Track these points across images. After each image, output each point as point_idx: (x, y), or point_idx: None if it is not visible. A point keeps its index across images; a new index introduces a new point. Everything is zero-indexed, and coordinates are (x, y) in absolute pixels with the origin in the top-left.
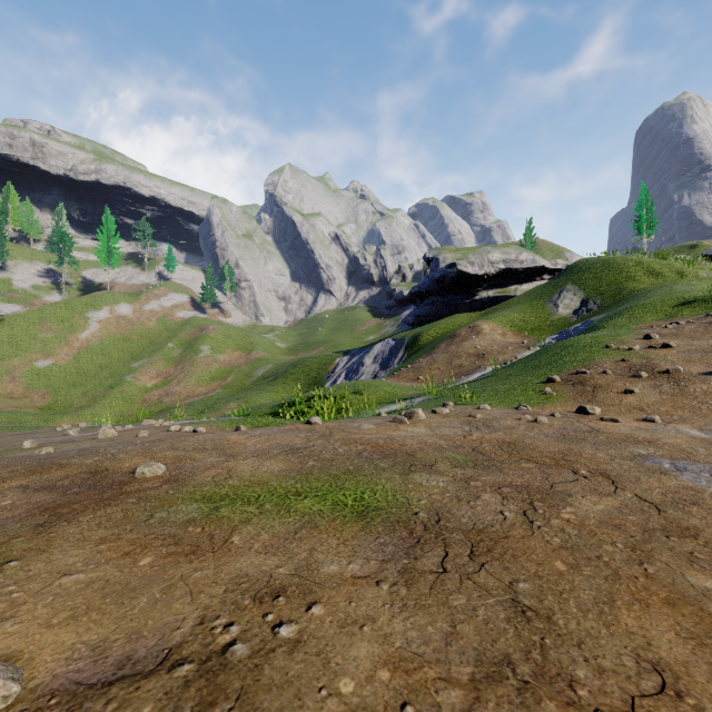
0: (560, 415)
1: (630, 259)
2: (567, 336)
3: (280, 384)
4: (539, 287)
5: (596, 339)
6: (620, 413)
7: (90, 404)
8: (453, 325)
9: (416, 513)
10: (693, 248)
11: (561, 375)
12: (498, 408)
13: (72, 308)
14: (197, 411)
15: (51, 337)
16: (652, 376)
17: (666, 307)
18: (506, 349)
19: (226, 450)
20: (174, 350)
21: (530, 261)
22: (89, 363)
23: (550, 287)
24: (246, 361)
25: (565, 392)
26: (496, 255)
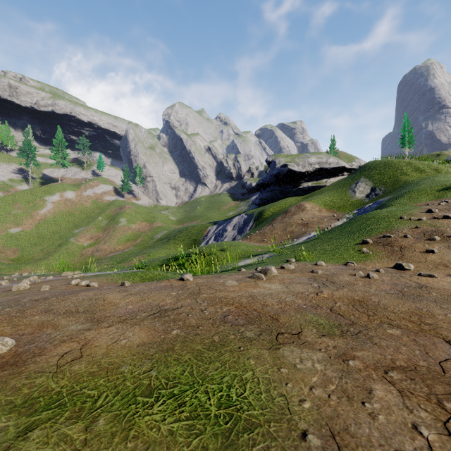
0: (383, 271)
1: (402, 161)
2: (365, 211)
3: (172, 243)
4: (341, 180)
5: (391, 213)
6: (429, 269)
7: (45, 257)
8: (285, 205)
9: (304, 434)
10: (438, 156)
11: (371, 238)
12: (331, 264)
13: (35, 194)
14: (116, 261)
15: (20, 213)
16: (444, 239)
17: (434, 191)
18: (323, 220)
19: (96, 312)
20: (102, 222)
21: (335, 163)
22: (46, 230)
23: (349, 180)
24: (150, 228)
25: (378, 251)
26: (313, 159)
